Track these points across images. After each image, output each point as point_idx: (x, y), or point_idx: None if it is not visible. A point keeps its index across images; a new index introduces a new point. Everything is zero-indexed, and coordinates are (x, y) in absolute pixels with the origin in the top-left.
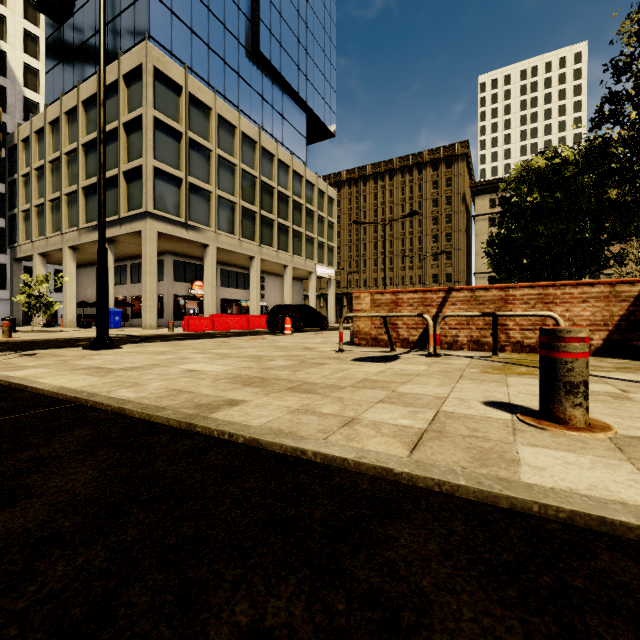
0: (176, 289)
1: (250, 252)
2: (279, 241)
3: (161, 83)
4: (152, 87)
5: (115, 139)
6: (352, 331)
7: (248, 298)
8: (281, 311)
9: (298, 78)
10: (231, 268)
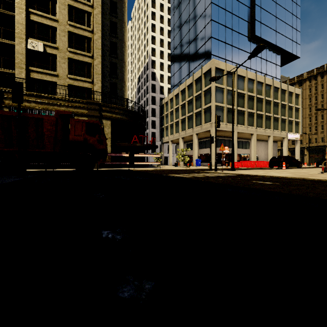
0: (217, 150)
1: (251, 132)
2: (265, 124)
3: (217, 72)
4: (214, 75)
5: (199, 97)
6: (324, 167)
7: (247, 153)
8: (277, 159)
9: (275, 37)
10: (239, 139)
